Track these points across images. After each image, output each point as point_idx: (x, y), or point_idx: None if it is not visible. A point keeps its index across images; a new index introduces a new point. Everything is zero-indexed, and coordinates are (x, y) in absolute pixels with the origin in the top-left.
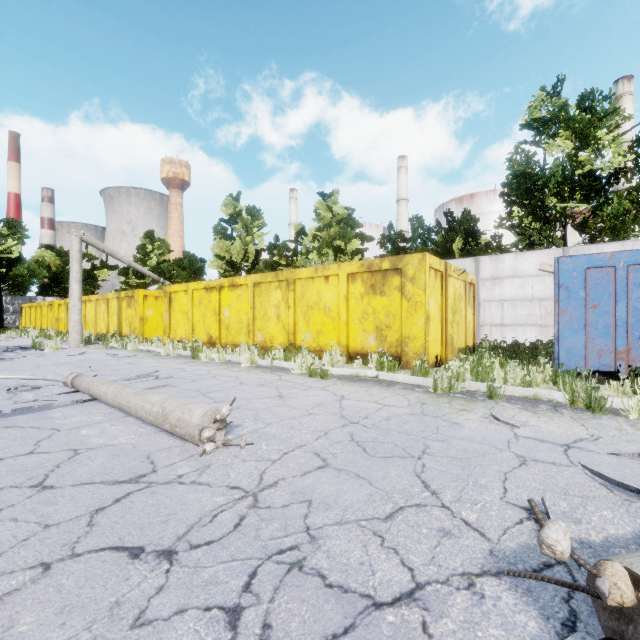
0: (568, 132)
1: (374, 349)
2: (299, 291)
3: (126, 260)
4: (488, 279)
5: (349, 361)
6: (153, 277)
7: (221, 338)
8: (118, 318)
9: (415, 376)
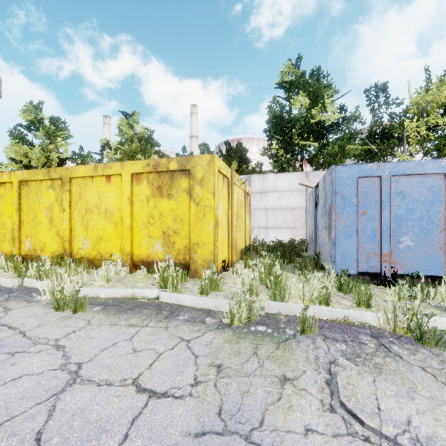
0: (305, 94)
1: (161, 257)
2: (76, 191)
3: None
4: (257, 192)
5: (134, 270)
6: None
7: None
8: None
9: (205, 297)
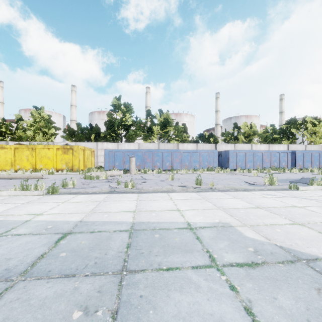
0: (121, 111)
1: (65, 168)
2: (37, 152)
3: None
4: (100, 149)
5: (57, 172)
6: None
7: None
8: None
9: (76, 172)
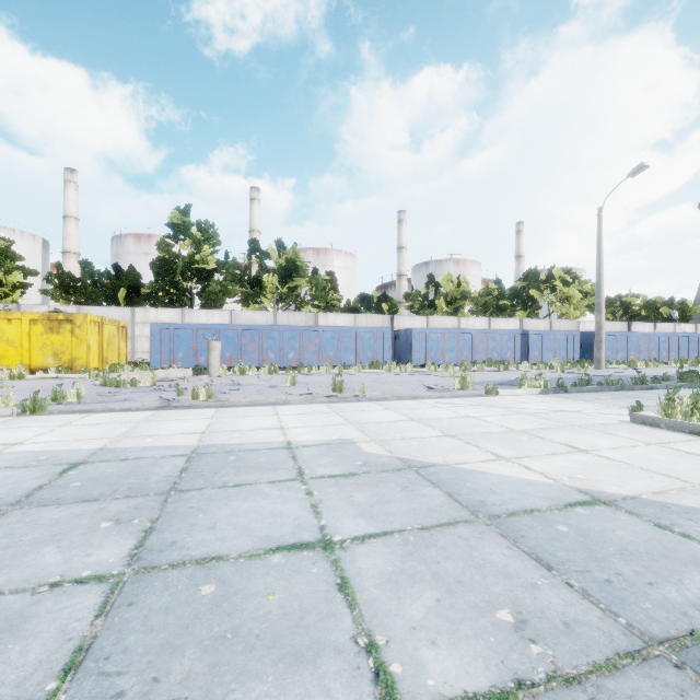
0: (192, 240)
1: (53, 366)
2: None
3: None
4: (141, 323)
5: (31, 374)
6: None
7: None
8: None
9: (81, 374)
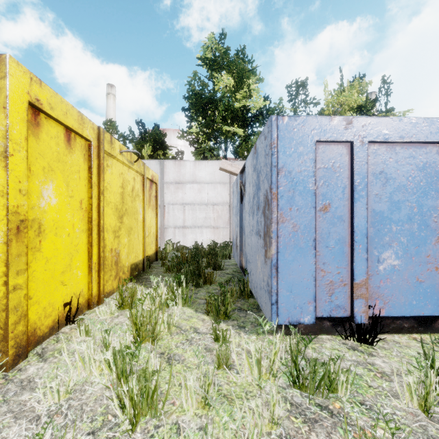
0: (229, 75)
1: None
2: None
3: None
4: (172, 183)
5: None
6: None
7: None
8: None
9: None
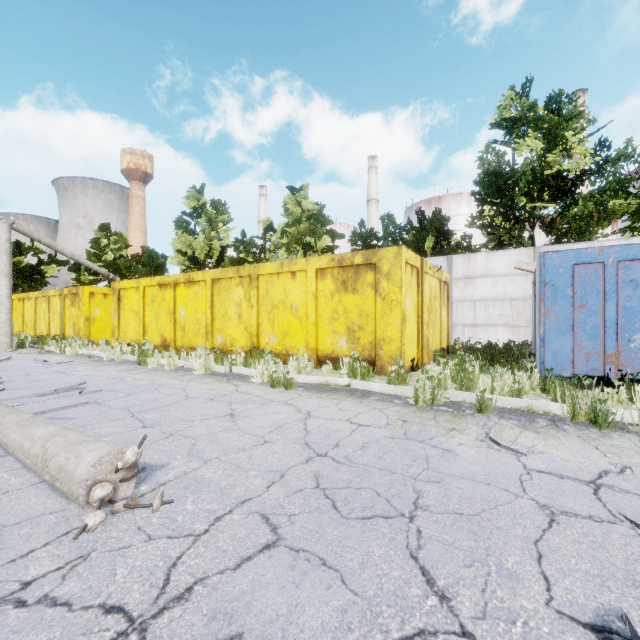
0: (537, 133)
1: (345, 352)
2: (263, 288)
3: (68, 252)
4: (460, 278)
5: (318, 366)
6: (101, 272)
7: (176, 340)
8: (60, 318)
9: (392, 385)
